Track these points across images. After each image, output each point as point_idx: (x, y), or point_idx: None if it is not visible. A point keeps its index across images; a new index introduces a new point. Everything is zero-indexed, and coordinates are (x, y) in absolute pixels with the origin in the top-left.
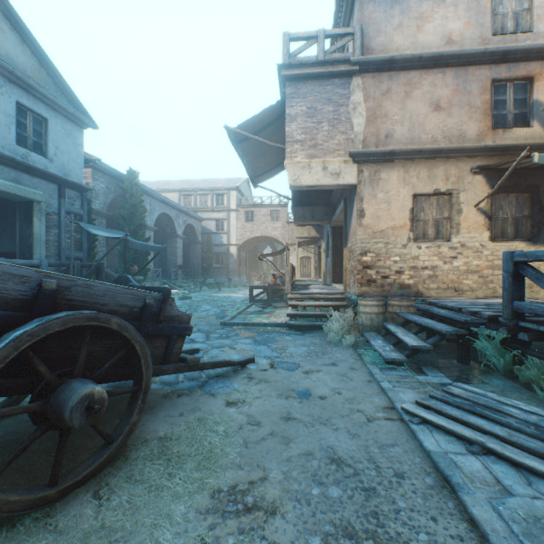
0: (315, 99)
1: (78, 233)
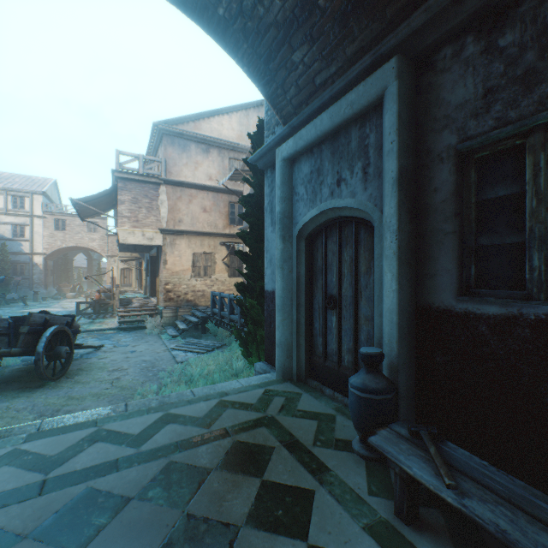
0: (138, 194)
1: None
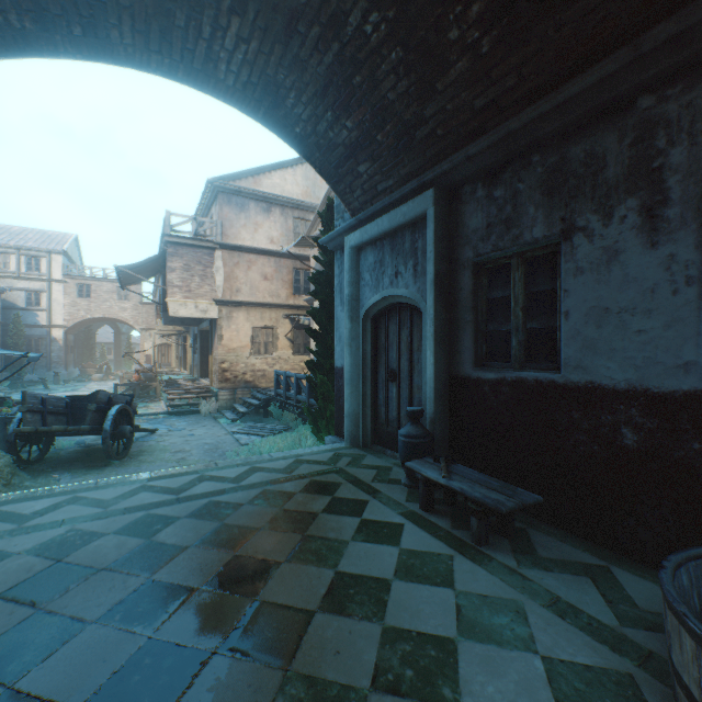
0: (191, 260)
1: None
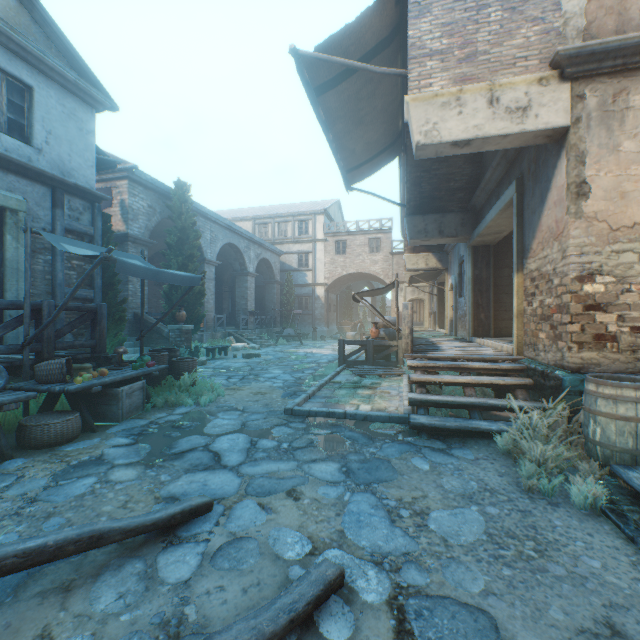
0: None
1: (87, 261)
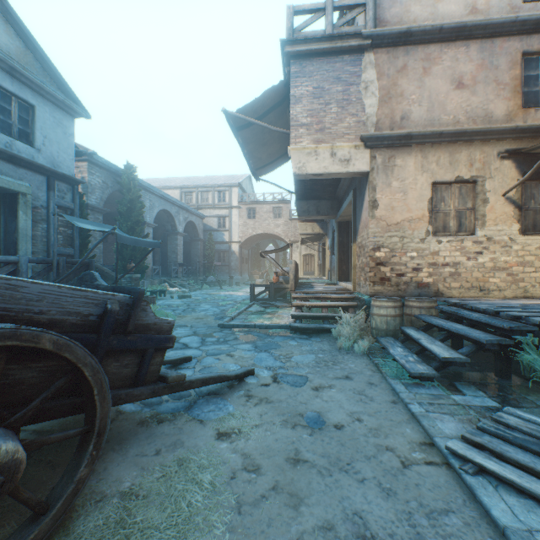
0: (322, 78)
1: (69, 228)
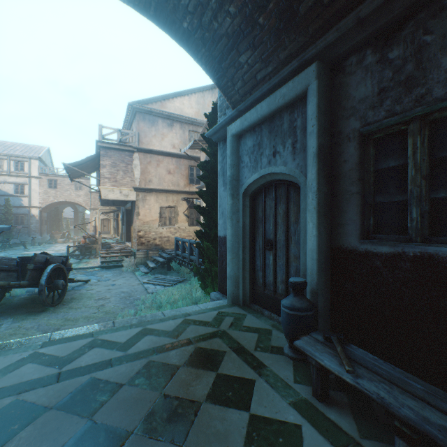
0: (116, 159)
1: None
